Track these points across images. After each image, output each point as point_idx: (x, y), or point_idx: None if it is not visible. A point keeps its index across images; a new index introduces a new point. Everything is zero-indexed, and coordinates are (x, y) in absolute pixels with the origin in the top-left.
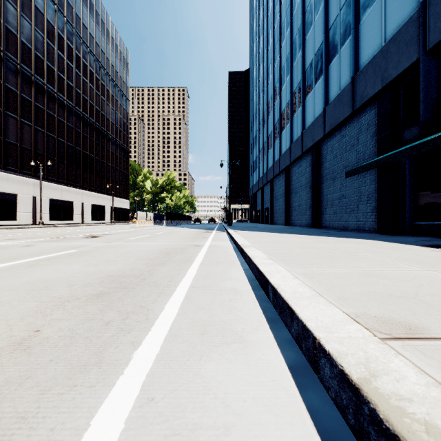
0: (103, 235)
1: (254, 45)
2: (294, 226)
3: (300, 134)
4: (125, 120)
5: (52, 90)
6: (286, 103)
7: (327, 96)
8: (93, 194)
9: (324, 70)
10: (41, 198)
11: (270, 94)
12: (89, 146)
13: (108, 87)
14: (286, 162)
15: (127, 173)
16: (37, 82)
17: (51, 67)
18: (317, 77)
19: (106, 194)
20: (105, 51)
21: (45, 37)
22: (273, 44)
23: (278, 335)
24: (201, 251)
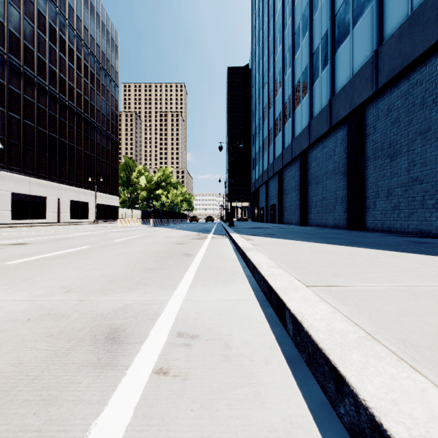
0: (4, 246)
1: (257, 24)
2: (314, 226)
3: (327, 103)
4: (114, 108)
5: (16, 62)
6: (303, 71)
7: (381, 31)
8: (73, 189)
9: None
10: None
11: (278, 70)
12: (67, 133)
13: (93, 69)
14: (303, 145)
15: (117, 167)
16: None
17: (14, 34)
18: (358, 12)
19: (90, 189)
20: (89, 28)
21: None
22: (283, 7)
23: (306, 392)
24: None
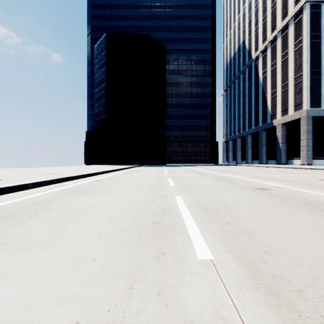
0: None
1: None
2: None
3: None
4: None
5: None
6: None
7: None
8: None
9: None
10: None
11: None
12: None
13: None
14: None
15: None
16: None
17: None
18: None
19: None
20: None
21: None
22: None
23: None
24: None
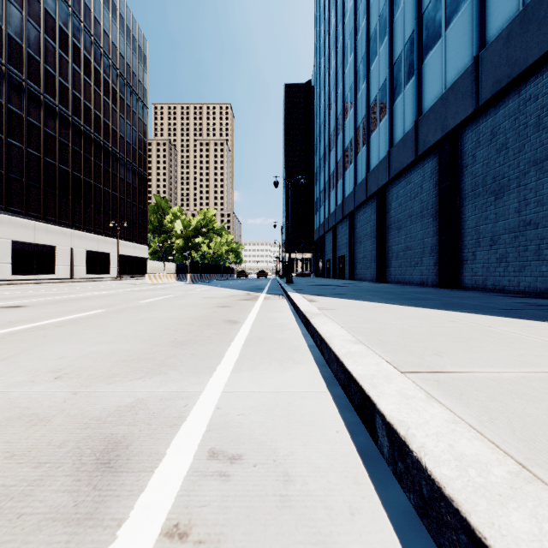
0: None
1: (321, 28)
2: (395, 283)
3: (412, 126)
4: (142, 134)
5: (17, 75)
6: (380, 86)
7: (483, 32)
8: (90, 236)
9: None
10: None
11: (348, 85)
12: (83, 166)
13: (115, 86)
14: (381, 180)
15: (145, 209)
16: None
17: (15, 40)
18: (453, 9)
19: (111, 237)
20: (110, 33)
21: None
22: (355, 6)
23: (386, 498)
24: None
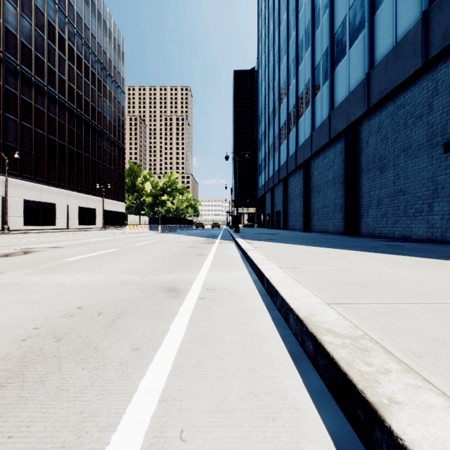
0: (45, 249)
1: (263, 31)
2: (316, 232)
3: (327, 117)
4: (120, 114)
5: (28, 72)
6: (306, 84)
7: (372, 56)
8: (81, 196)
9: (368, 21)
10: (7, 198)
11: (283, 79)
12: (76, 141)
13: (100, 77)
14: (306, 154)
15: (123, 174)
16: (8, 61)
17: (26, 46)
18: (354, 36)
19: (97, 196)
20: (96, 35)
21: (18, 9)
22: (287, 19)
23: (304, 382)
24: (165, 337)
